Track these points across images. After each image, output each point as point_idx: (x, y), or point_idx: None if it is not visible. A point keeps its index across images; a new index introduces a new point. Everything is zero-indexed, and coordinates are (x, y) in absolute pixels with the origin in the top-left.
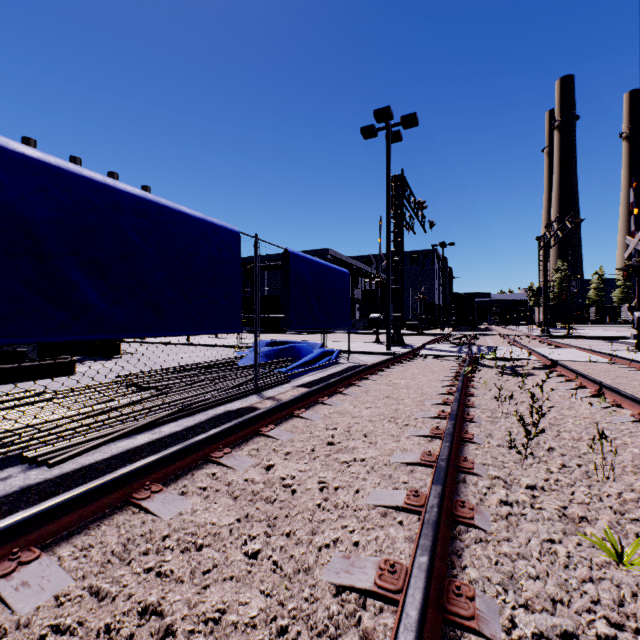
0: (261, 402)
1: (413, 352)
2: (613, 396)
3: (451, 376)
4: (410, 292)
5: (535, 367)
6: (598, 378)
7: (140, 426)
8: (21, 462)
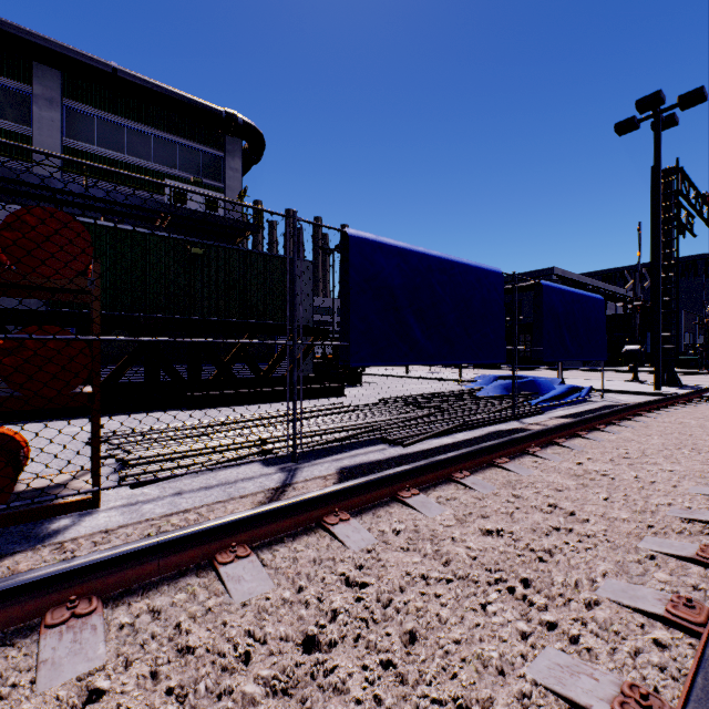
0: (528, 426)
1: (698, 393)
2: None
3: None
4: (681, 315)
5: None
6: None
7: (441, 431)
8: (383, 442)
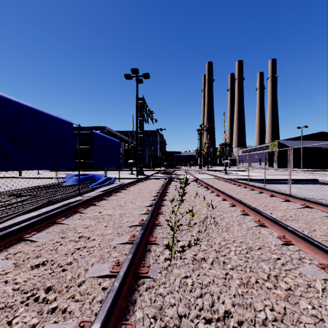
0: (85, 198)
1: (148, 177)
2: (208, 187)
3: (162, 185)
4: (146, 150)
5: (192, 181)
6: (209, 183)
7: (31, 209)
8: None
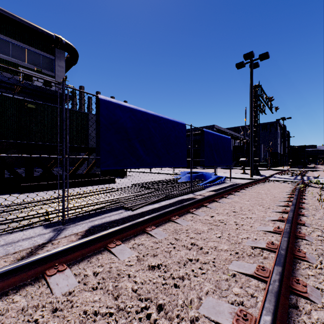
0: (196, 196)
1: (266, 178)
2: None
3: (290, 190)
4: (262, 146)
5: None
6: None
7: (154, 201)
8: (122, 209)
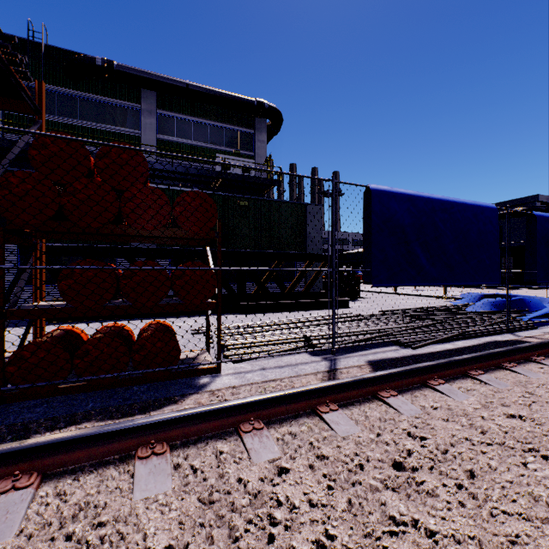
0: (524, 338)
1: None
2: None
3: None
4: None
5: None
6: None
7: (443, 339)
8: (395, 344)
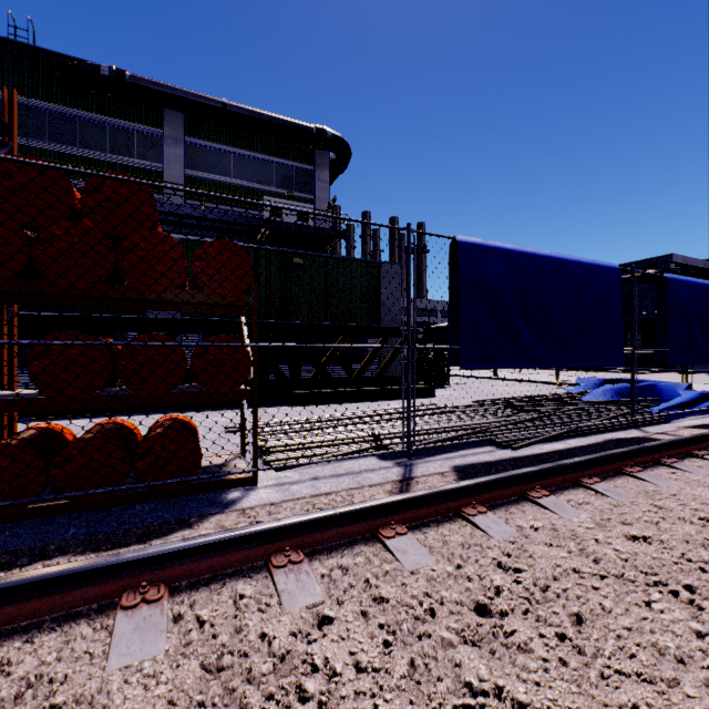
0: (654, 435)
1: None
2: None
3: None
4: None
5: None
6: None
7: (551, 436)
8: (490, 444)
